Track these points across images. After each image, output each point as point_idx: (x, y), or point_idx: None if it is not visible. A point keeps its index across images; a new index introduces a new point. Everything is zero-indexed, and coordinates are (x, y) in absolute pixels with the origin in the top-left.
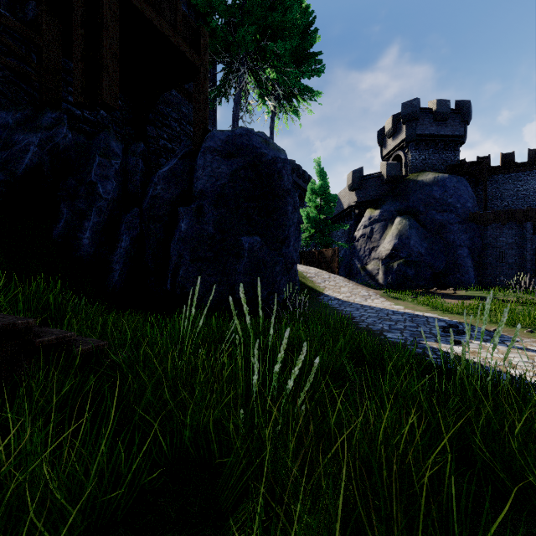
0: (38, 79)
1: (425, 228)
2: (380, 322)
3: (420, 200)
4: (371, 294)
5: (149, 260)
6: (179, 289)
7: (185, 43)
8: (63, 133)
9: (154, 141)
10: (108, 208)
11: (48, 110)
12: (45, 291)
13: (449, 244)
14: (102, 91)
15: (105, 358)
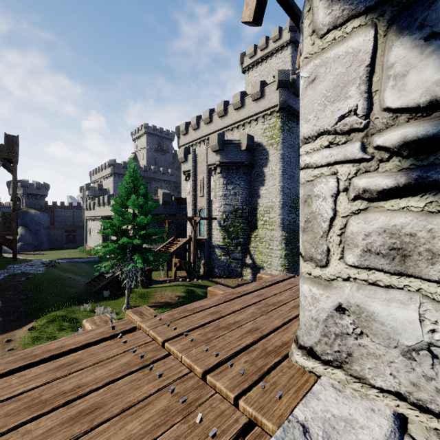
0: None
1: (32, 231)
2: None
3: (29, 220)
4: None
5: None
6: None
7: None
8: None
9: None
10: None
11: None
12: None
13: (40, 236)
14: None
15: None
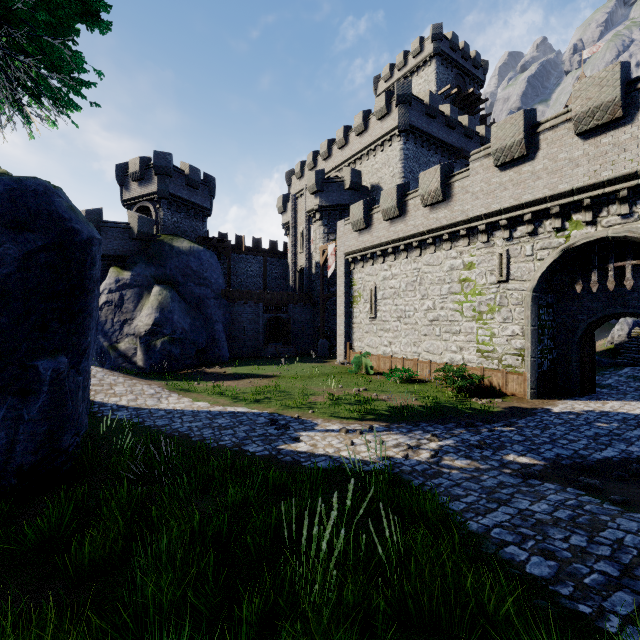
0: None
1: (186, 301)
2: (220, 433)
3: (178, 269)
4: (158, 390)
5: None
6: None
7: None
8: None
9: None
10: None
11: None
12: None
13: (208, 319)
14: None
15: None
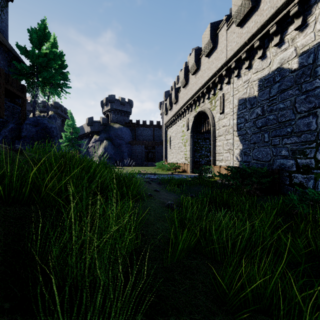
0: None
1: (114, 145)
2: None
3: (113, 134)
4: None
5: None
6: None
7: (20, 92)
8: None
9: None
10: None
11: None
12: None
13: (121, 151)
14: (0, 114)
15: None
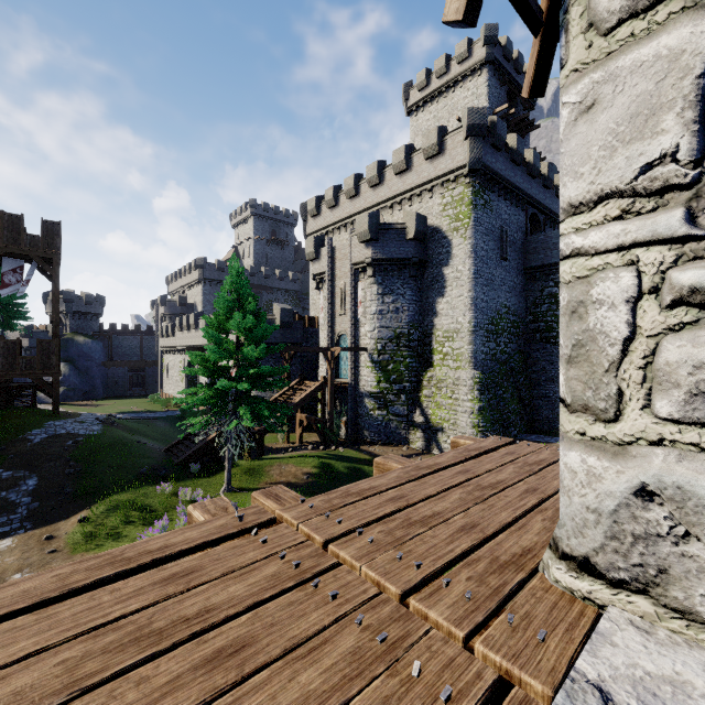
0: None
1: (79, 369)
2: None
3: (76, 353)
4: None
5: None
6: None
7: None
8: None
9: None
10: None
11: None
12: None
13: (92, 378)
14: None
15: None
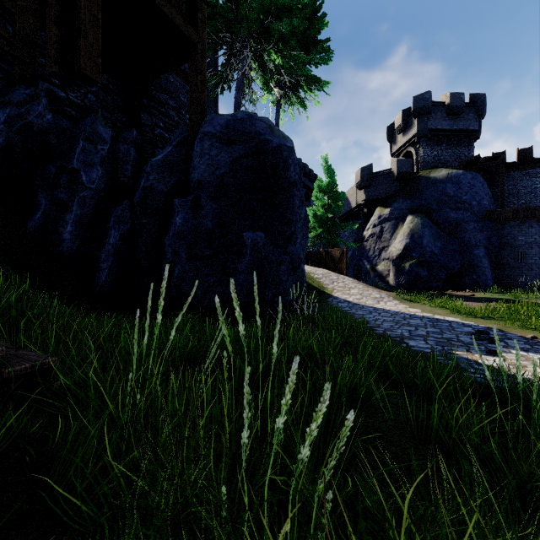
0: (9, 49)
1: (439, 226)
2: (398, 327)
3: (432, 198)
4: (383, 296)
5: (142, 258)
6: (174, 290)
7: (180, 15)
8: (37, 111)
9: (149, 129)
10: (93, 199)
11: (21, 86)
12: (5, 292)
13: (464, 243)
14: (80, 60)
15: (55, 378)
